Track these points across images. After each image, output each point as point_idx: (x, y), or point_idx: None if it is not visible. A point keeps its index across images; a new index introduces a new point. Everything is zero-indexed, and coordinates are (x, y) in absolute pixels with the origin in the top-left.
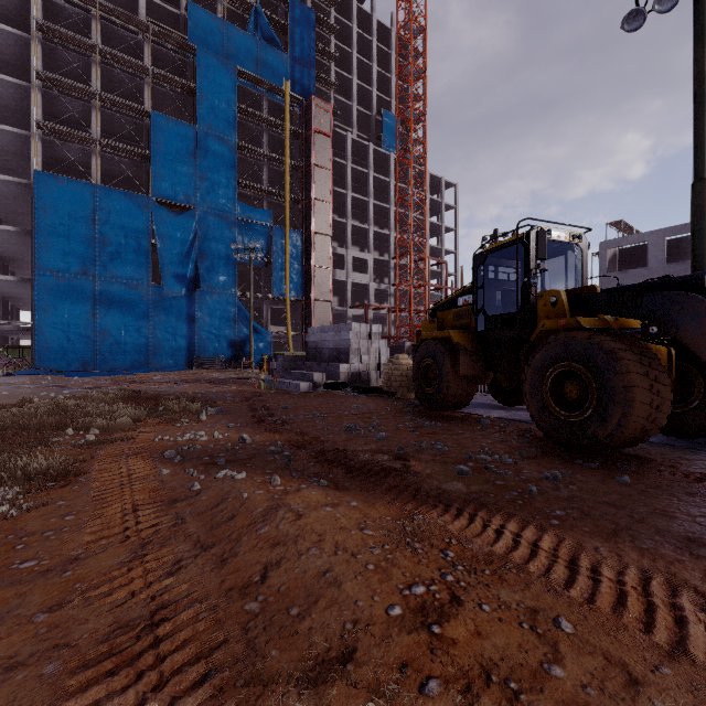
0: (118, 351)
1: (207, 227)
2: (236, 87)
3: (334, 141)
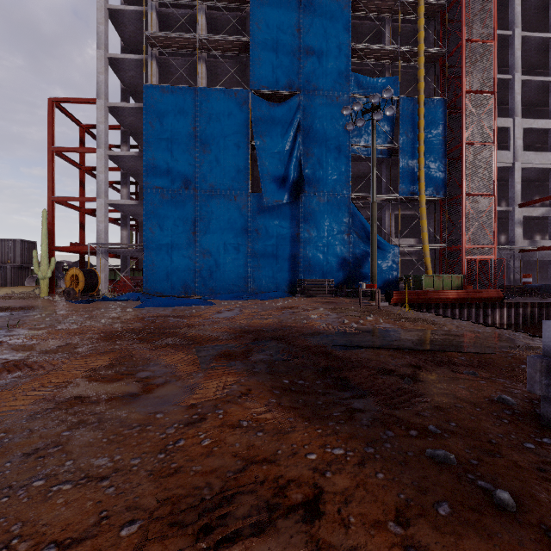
0: (217, 273)
1: (313, 115)
2: None
3: None
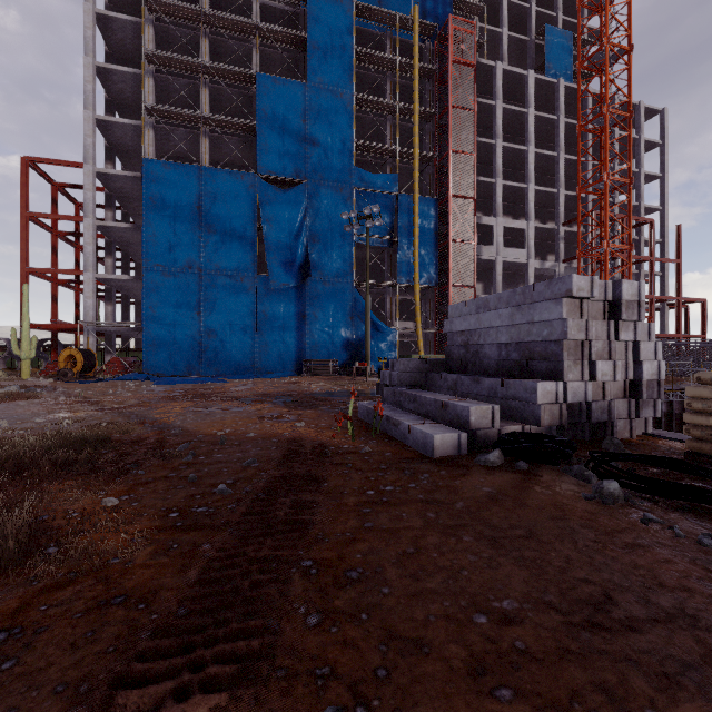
0: (223, 353)
1: (319, 203)
2: (353, 27)
3: (478, 81)
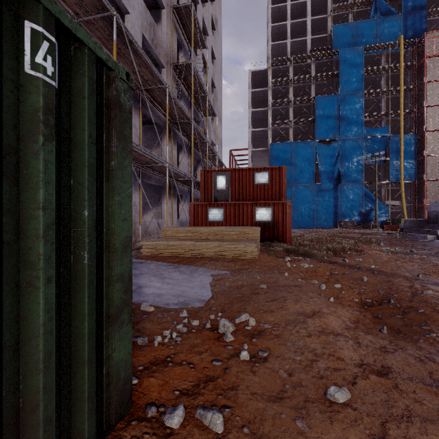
0: (300, 218)
1: (345, 148)
2: (363, 59)
3: None
